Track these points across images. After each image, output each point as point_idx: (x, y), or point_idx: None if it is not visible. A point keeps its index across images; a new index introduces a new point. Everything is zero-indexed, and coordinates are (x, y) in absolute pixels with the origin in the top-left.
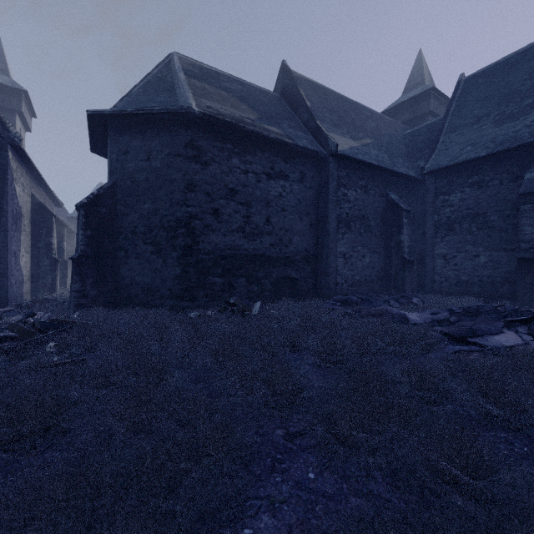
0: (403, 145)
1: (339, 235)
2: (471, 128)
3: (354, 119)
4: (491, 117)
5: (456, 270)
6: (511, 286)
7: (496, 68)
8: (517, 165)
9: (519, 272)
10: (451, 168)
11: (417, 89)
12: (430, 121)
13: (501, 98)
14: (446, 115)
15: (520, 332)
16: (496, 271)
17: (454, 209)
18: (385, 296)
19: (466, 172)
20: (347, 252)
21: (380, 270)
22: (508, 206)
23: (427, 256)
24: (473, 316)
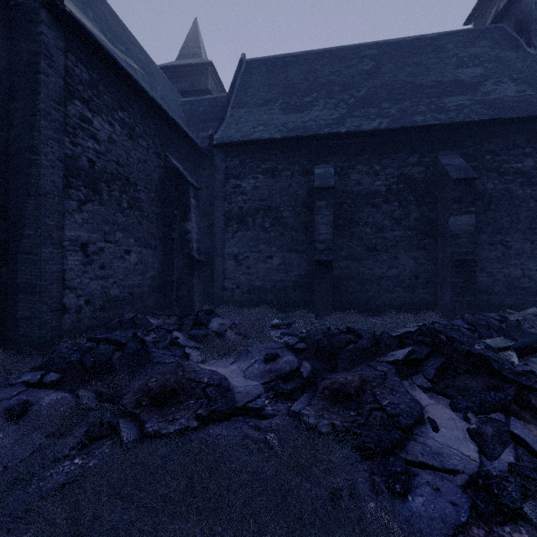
0: (182, 110)
1: (70, 202)
2: (259, 109)
3: (110, 21)
4: (277, 103)
5: (249, 274)
6: (301, 292)
7: (275, 61)
8: (307, 158)
9: (316, 276)
10: (244, 146)
11: (194, 59)
12: (212, 95)
13: (284, 88)
14: (233, 87)
15: (425, 389)
16: (288, 275)
17: (247, 197)
18: (165, 318)
19: (260, 155)
20: (92, 241)
21: (157, 276)
22: (299, 202)
23: (216, 256)
24: (331, 358)
